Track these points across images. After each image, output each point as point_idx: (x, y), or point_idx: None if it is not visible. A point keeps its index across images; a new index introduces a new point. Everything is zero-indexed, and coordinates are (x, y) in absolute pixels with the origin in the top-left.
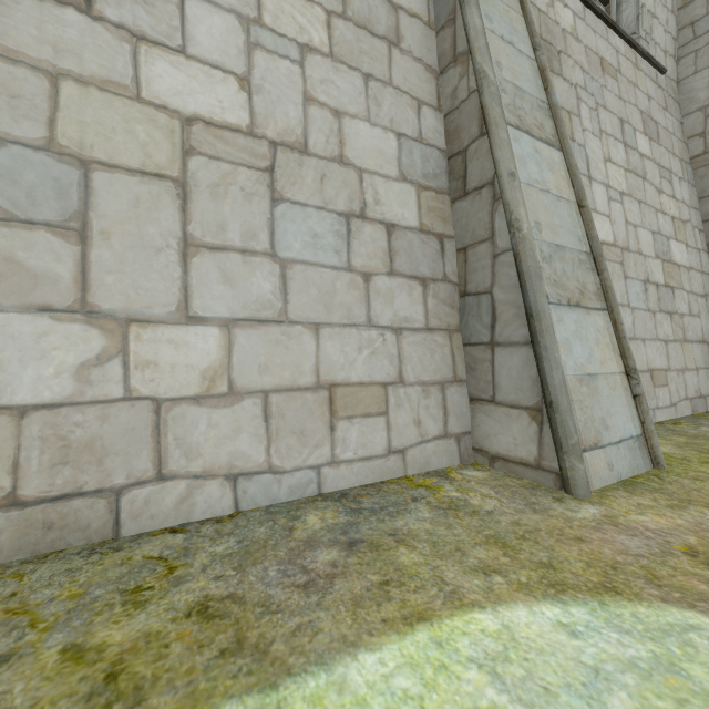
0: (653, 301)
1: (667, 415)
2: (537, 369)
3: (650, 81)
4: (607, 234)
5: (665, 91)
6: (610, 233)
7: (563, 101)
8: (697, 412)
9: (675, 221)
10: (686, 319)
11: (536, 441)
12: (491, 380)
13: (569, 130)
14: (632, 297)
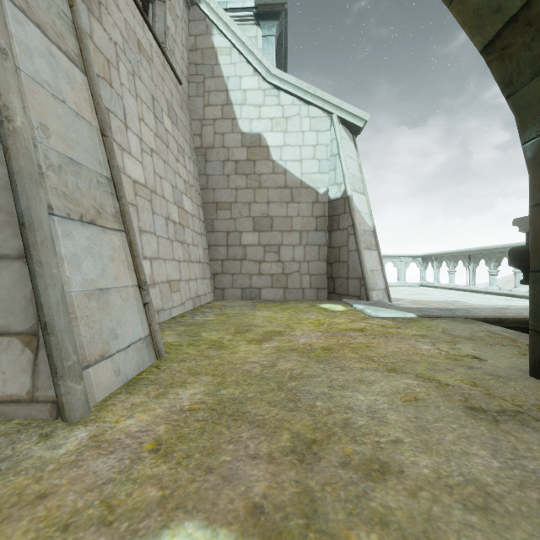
0: (172, 233)
1: (179, 311)
2: (32, 287)
3: (173, 84)
4: (140, 176)
5: (182, 97)
6: (143, 176)
7: (102, 46)
8: (196, 306)
9: (186, 183)
10: (191, 247)
11: (30, 370)
12: None
13: (108, 75)
14: (158, 228)
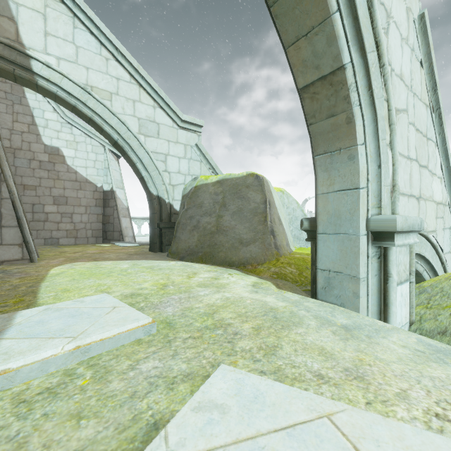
0: None
1: None
2: (22, 233)
3: None
4: None
5: None
6: None
7: None
8: None
9: None
10: None
11: (22, 253)
12: (0, 238)
13: None
14: None
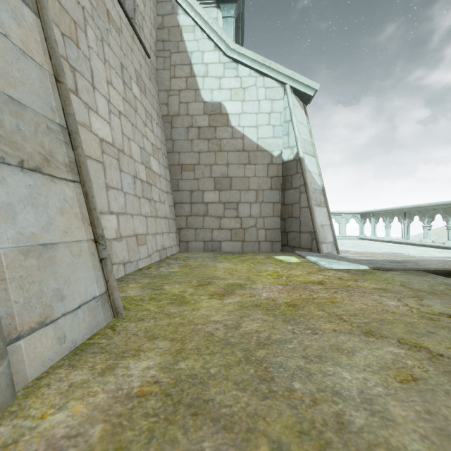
0: (139, 190)
1: (146, 263)
2: None
3: (142, 56)
4: (107, 135)
5: (150, 69)
6: (110, 135)
7: (69, 8)
8: (162, 258)
9: (153, 146)
10: (158, 204)
11: None
12: None
13: (75, 36)
14: (125, 185)
